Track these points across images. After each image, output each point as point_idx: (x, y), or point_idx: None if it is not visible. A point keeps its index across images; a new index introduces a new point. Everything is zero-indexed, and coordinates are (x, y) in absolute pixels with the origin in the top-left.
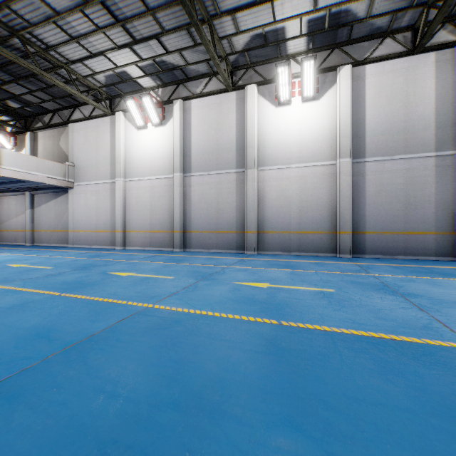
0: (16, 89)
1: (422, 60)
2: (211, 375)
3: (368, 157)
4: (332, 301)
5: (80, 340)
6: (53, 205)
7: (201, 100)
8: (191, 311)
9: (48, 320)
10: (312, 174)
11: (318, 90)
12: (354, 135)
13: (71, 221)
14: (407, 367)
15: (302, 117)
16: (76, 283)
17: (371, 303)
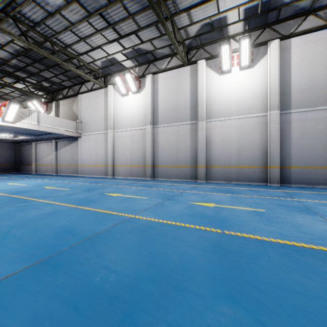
0: (47, 74)
1: None
2: (176, 263)
3: (293, 109)
4: (263, 218)
5: (91, 236)
6: (69, 148)
7: (165, 74)
8: (160, 221)
9: (71, 222)
10: (248, 123)
11: (252, 60)
12: (281, 92)
13: (80, 159)
14: (322, 268)
15: (240, 81)
16: (85, 200)
17: (294, 220)
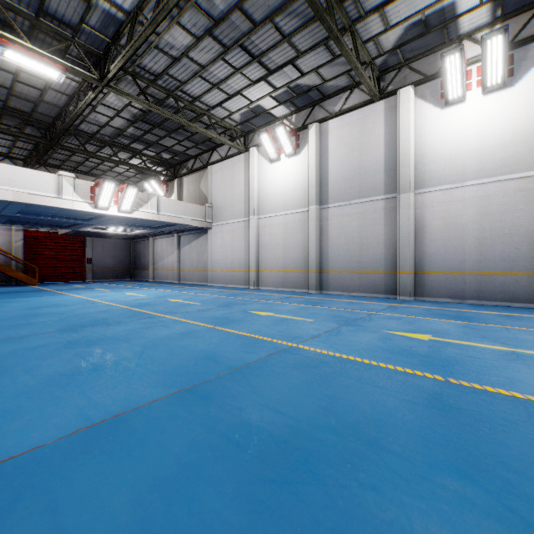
0: (168, 142)
1: None
2: (366, 414)
3: None
4: (529, 366)
5: (240, 366)
6: (195, 245)
7: (340, 119)
8: (337, 355)
9: (211, 347)
10: (500, 192)
11: (510, 72)
12: None
13: (210, 261)
14: None
15: (483, 115)
16: (224, 319)
17: None
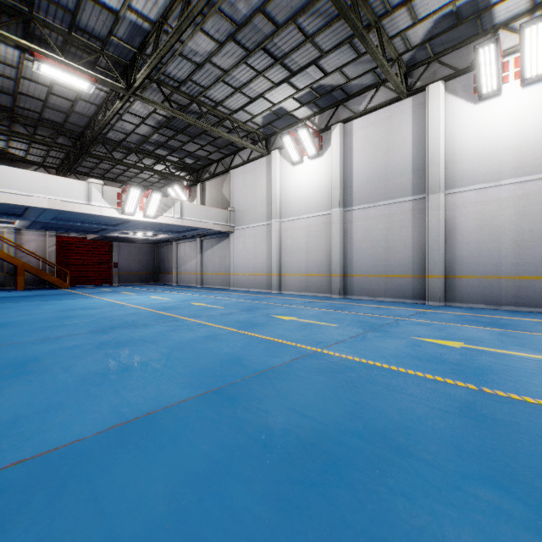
0: (191, 147)
1: None
2: (394, 421)
3: None
4: None
5: (265, 369)
6: (217, 249)
7: (365, 119)
8: (363, 361)
9: (236, 350)
10: (540, 190)
11: None
12: None
13: (232, 265)
14: None
15: (521, 109)
16: (247, 323)
17: None
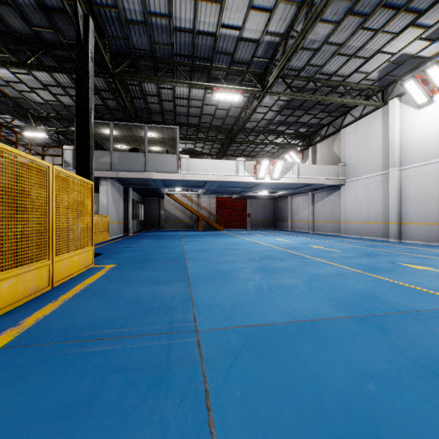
0: (305, 119)
1: None
2: None
3: None
4: None
5: (408, 311)
6: (328, 201)
7: None
8: None
9: (368, 289)
10: None
11: None
12: None
13: (343, 214)
14: None
15: None
16: (371, 267)
17: None
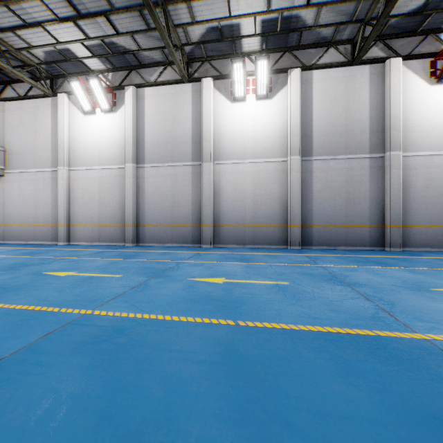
0: None
1: (359, 71)
2: (156, 403)
3: (315, 156)
4: (287, 295)
5: None
6: None
7: (155, 89)
8: (138, 316)
9: None
10: (265, 169)
11: (270, 89)
12: (303, 134)
13: (2, 214)
14: (366, 365)
15: (256, 114)
16: None
17: (323, 294)
